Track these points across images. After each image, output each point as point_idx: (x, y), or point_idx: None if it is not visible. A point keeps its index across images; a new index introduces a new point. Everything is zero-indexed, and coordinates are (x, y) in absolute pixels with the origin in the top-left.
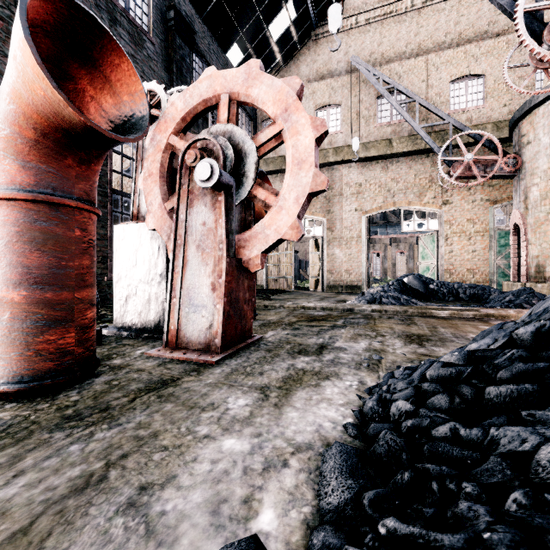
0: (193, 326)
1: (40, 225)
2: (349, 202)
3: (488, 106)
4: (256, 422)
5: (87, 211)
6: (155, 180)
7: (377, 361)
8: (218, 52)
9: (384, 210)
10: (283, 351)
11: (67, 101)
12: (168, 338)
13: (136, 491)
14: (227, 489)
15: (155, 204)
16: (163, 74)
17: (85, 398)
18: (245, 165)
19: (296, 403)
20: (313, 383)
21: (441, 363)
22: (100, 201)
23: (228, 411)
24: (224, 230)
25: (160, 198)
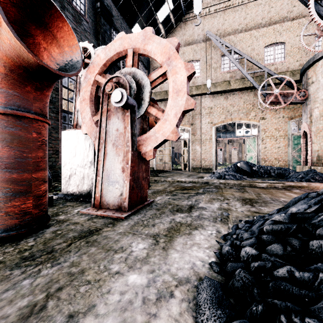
0: (110, 194)
1: (9, 130)
2: (204, 118)
3: (287, 61)
4: (151, 261)
5: (41, 121)
6: (87, 103)
7: (226, 216)
8: (127, 28)
9: (225, 123)
10: (167, 209)
11: (25, 47)
12: (95, 201)
13: (65, 318)
14: (131, 316)
15: (87, 117)
16: (93, 40)
17: (38, 243)
18: (143, 93)
19: (176, 247)
20: (187, 232)
21: (273, 221)
22: (54, 117)
23: (132, 253)
24: (130, 134)
25: (90, 114)
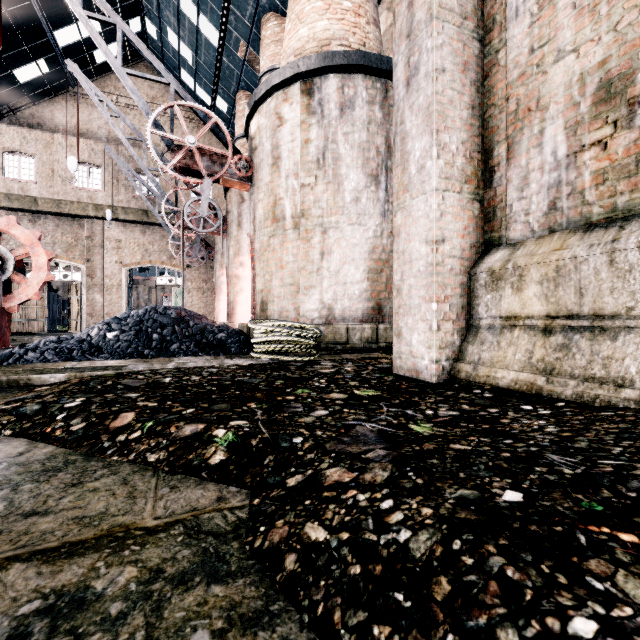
0: None
1: None
2: (110, 254)
3: None
4: None
5: None
6: None
7: None
8: None
9: (142, 265)
10: None
11: None
12: None
13: None
14: None
15: None
16: None
17: None
18: (7, 265)
19: None
20: None
21: None
22: None
23: None
24: None
25: None
